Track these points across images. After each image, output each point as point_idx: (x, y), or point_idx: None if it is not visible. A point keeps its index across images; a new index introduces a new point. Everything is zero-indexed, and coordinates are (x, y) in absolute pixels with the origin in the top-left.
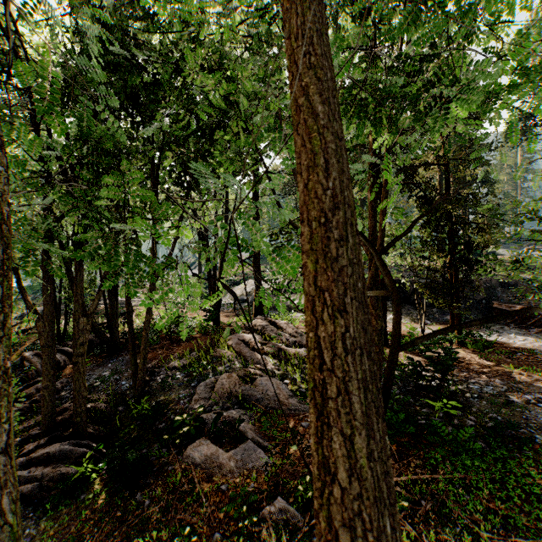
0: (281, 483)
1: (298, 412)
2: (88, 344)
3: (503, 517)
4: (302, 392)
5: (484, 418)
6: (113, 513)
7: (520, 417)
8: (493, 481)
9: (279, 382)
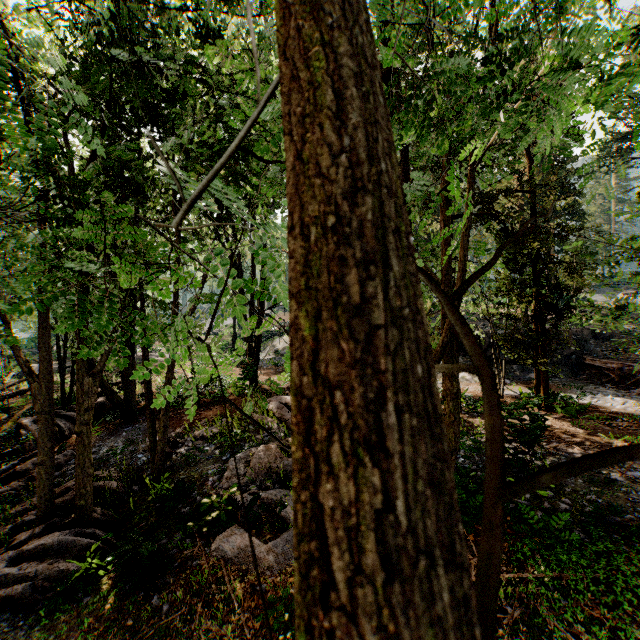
0: None
1: None
2: (99, 408)
3: (610, 629)
4: None
5: (581, 501)
6: (122, 622)
7: (625, 500)
8: (595, 581)
9: None
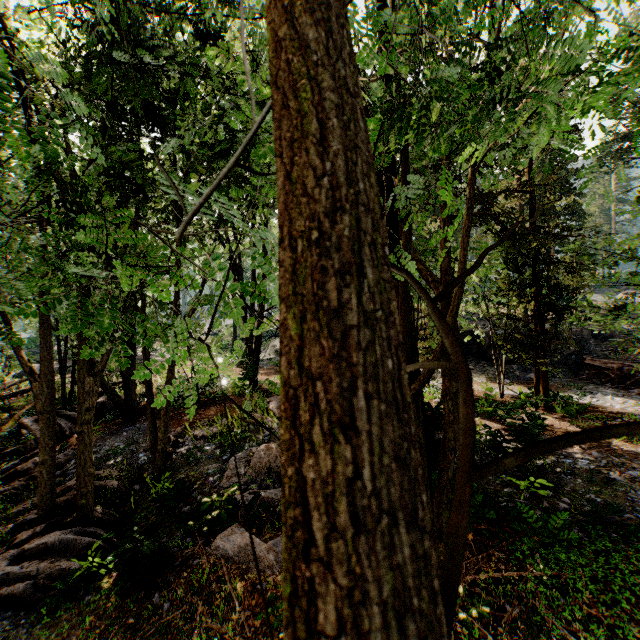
0: None
1: None
2: (99, 408)
3: (608, 627)
4: None
5: (580, 500)
6: (123, 620)
7: (624, 499)
8: (594, 580)
9: None
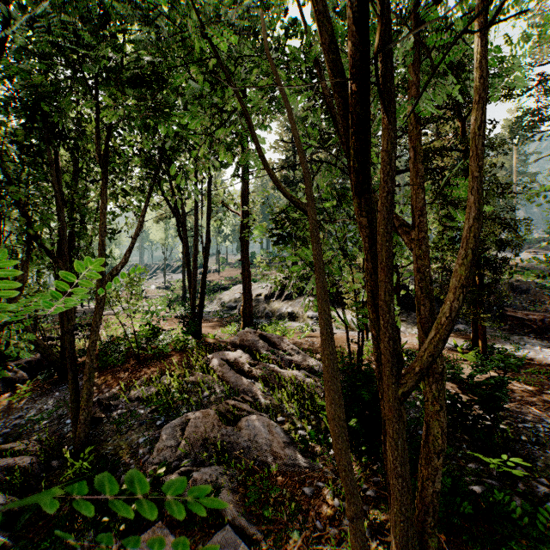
0: None
1: (298, 470)
2: (36, 365)
3: None
4: (303, 438)
5: None
6: None
7: None
8: None
9: (272, 423)
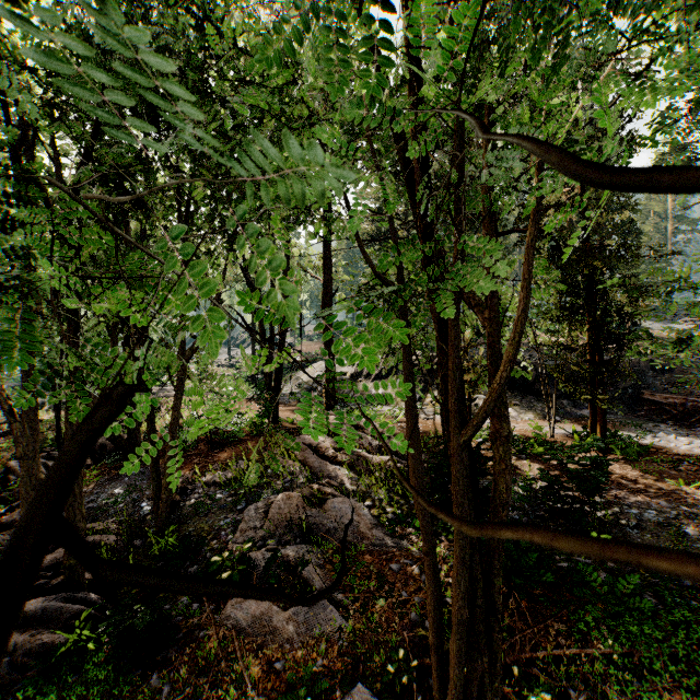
0: (362, 660)
1: (386, 549)
2: (99, 449)
3: None
4: (391, 520)
5: None
6: None
7: None
8: (672, 658)
9: (359, 505)
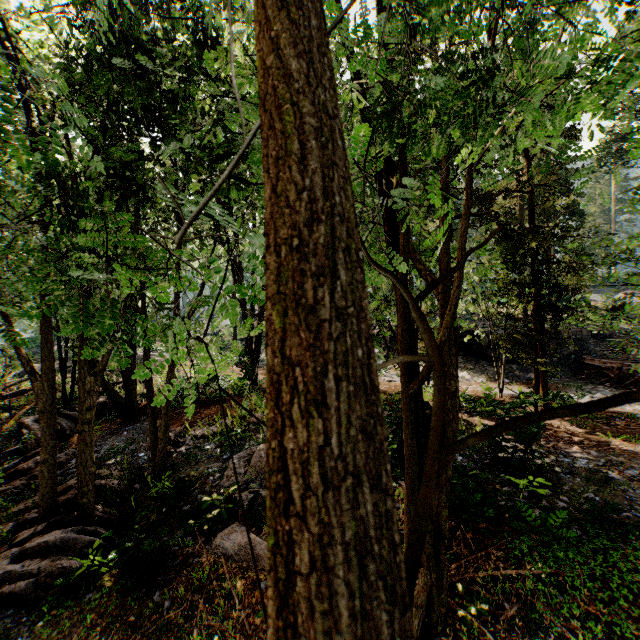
0: None
1: None
2: (100, 407)
3: (606, 624)
4: None
5: (579, 499)
6: (124, 618)
7: (622, 498)
8: (592, 578)
9: None
